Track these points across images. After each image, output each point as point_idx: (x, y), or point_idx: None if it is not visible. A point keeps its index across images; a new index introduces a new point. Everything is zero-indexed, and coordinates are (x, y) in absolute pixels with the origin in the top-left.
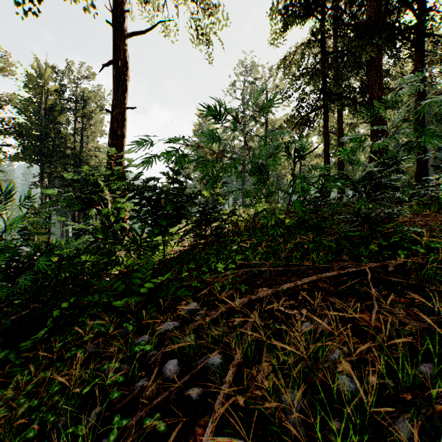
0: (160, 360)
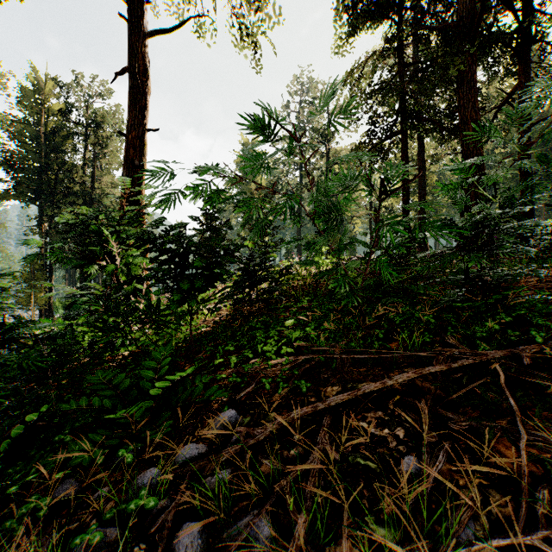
0: (173, 519)
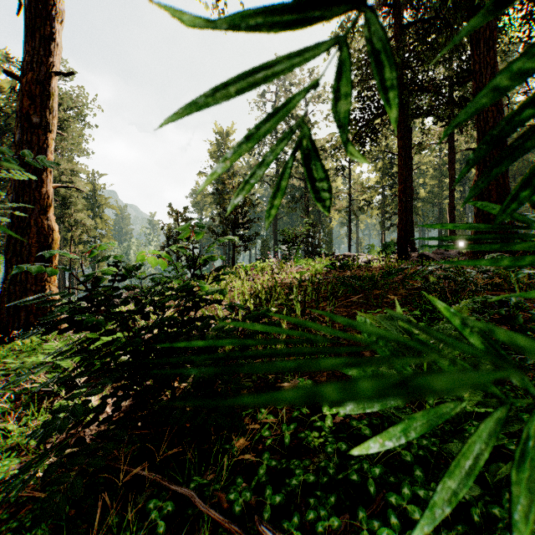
0: None
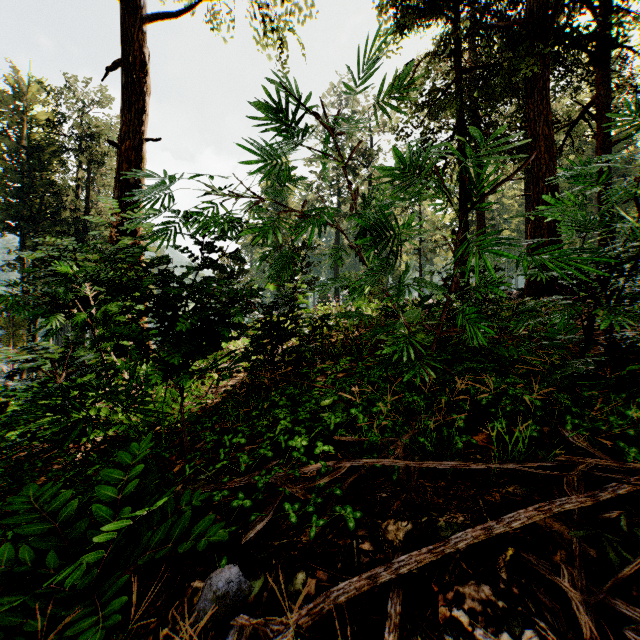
0: None
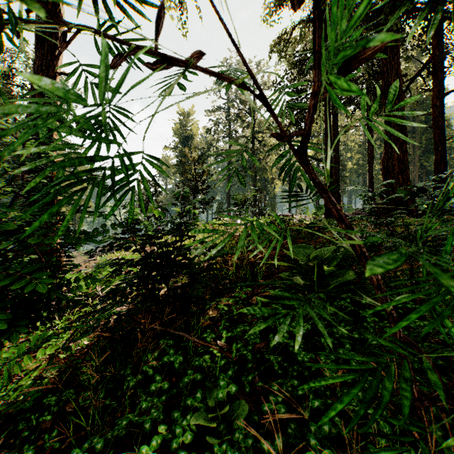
0: None
